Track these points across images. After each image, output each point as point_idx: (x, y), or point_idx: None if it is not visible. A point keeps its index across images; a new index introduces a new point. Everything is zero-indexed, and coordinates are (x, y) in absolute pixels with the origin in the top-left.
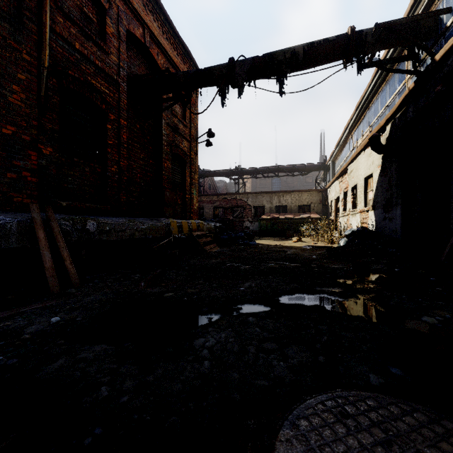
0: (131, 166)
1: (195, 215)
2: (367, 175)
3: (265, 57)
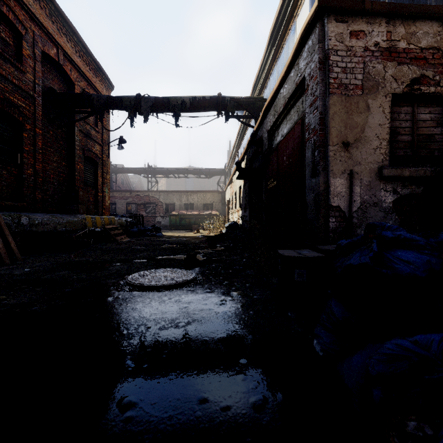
0: (45, 168)
1: (107, 211)
2: (240, 185)
3: (164, 99)
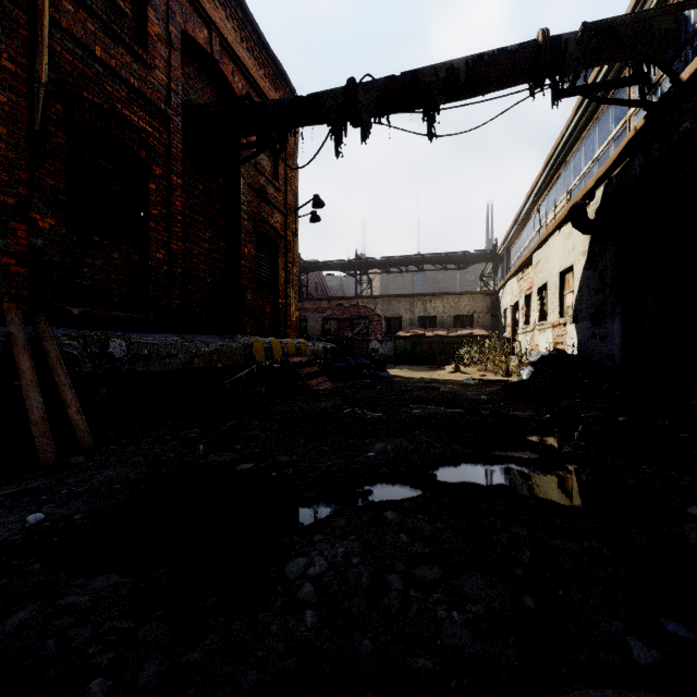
0: (189, 252)
1: (292, 331)
2: (564, 267)
3: (406, 78)
